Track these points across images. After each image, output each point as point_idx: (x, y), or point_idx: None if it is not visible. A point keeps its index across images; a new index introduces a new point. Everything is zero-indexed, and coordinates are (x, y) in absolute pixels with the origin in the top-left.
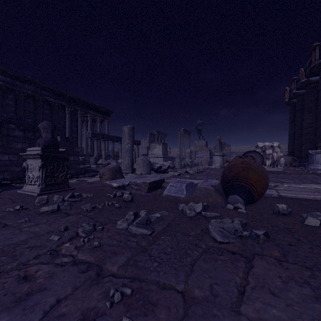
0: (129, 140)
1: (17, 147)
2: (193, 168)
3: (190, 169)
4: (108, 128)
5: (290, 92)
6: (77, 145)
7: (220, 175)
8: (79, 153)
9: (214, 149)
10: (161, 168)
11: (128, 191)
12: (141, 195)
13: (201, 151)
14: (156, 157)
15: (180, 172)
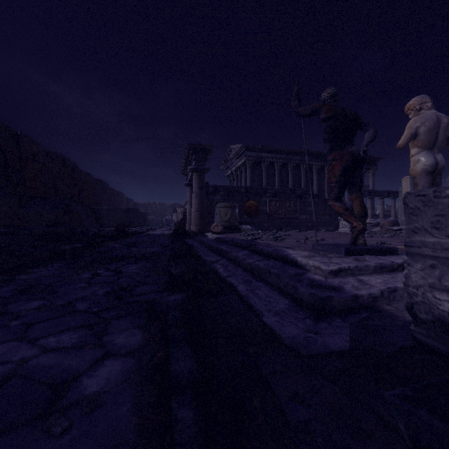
0: None
1: (309, 209)
2: None
3: None
4: (373, 180)
5: None
6: None
7: None
8: None
9: None
10: None
11: None
12: None
13: None
14: None
15: None
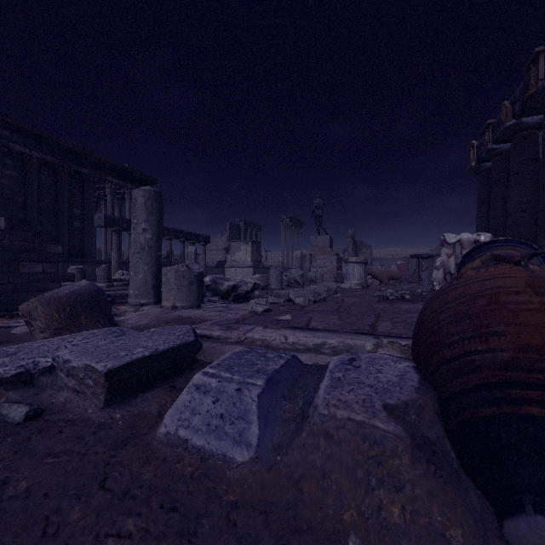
0: (148, 223)
1: None
2: (306, 288)
3: (298, 294)
4: None
5: (479, 149)
6: (82, 243)
7: (372, 310)
8: (86, 258)
9: (343, 254)
10: (236, 290)
11: (23, 407)
12: (76, 422)
13: (322, 256)
14: (240, 267)
15: (275, 301)
